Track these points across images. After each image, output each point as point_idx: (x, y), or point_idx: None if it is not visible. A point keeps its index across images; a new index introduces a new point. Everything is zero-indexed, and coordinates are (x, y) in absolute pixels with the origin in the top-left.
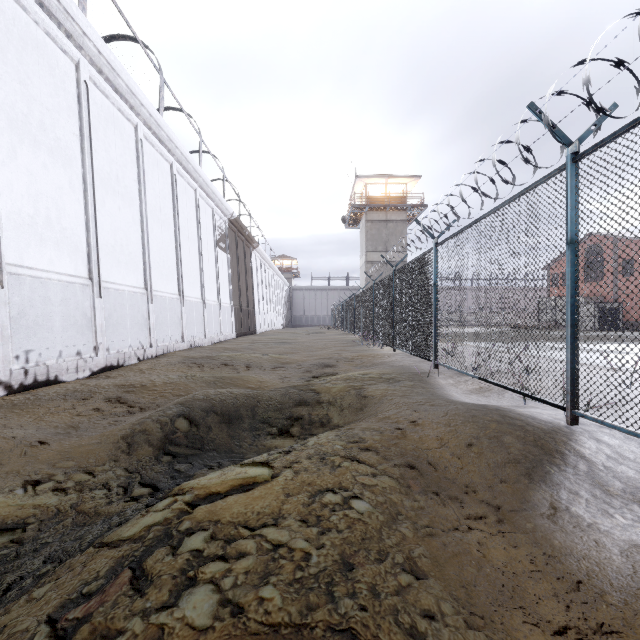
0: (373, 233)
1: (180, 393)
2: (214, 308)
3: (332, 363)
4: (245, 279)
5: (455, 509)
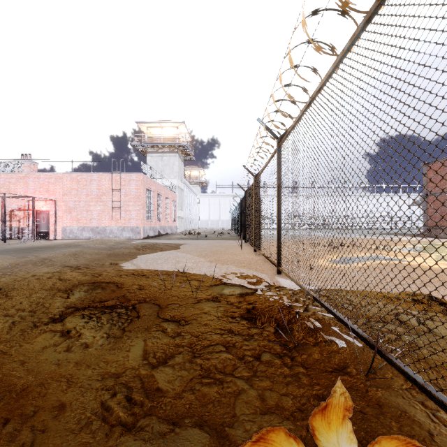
0: None
1: None
2: None
3: None
4: None
5: None
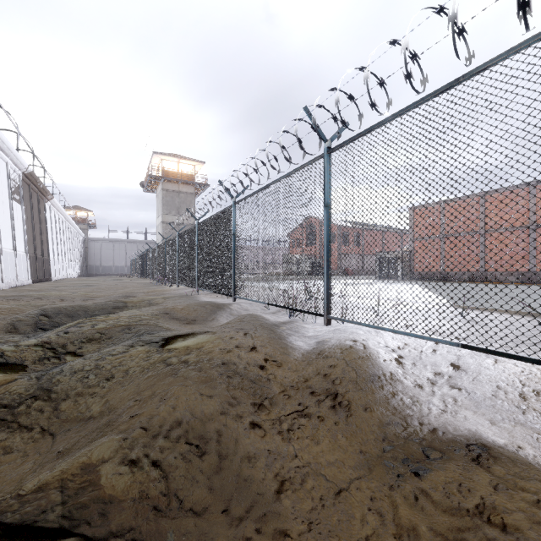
0: (168, 200)
1: (17, 312)
2: (10, 255)
3: (133, 295)
4: (39, 229)
5: (181, 322)
